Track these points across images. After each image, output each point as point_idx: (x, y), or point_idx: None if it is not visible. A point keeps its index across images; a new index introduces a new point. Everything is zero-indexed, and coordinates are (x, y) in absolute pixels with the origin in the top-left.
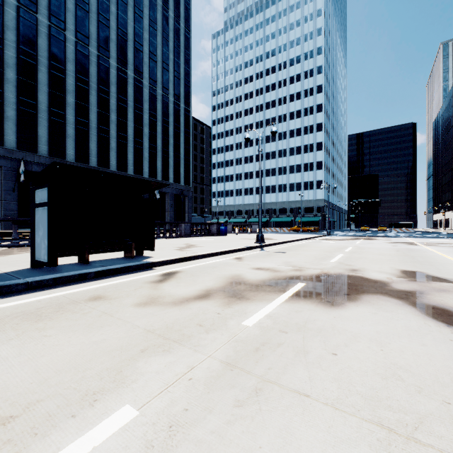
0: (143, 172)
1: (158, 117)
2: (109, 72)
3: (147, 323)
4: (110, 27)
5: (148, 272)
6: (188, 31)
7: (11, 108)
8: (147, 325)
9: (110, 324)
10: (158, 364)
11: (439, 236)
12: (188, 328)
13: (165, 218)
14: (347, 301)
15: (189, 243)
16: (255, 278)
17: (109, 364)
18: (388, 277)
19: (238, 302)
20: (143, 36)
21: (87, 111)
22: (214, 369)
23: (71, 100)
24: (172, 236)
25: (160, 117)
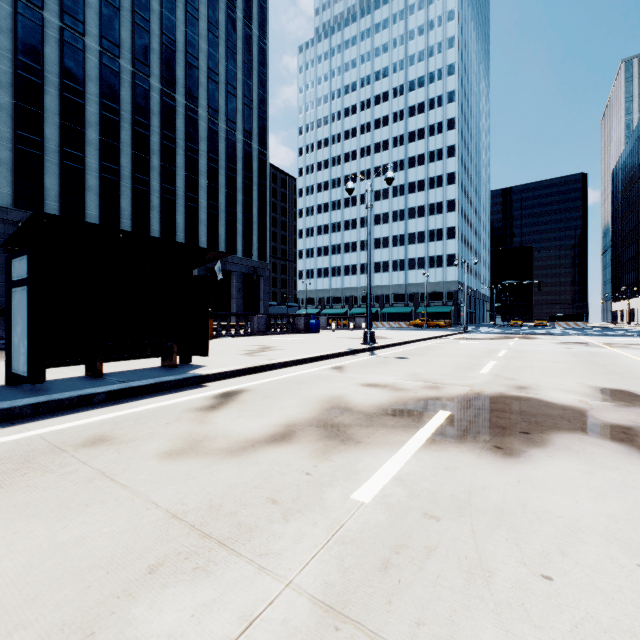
0: (198, 241)
1: (220, 163)
2: (149, 97)
3: (175, 495)
4: (151, 31)
5: (196, 392)
6: (264, 40)
7: (5, 147)
8: (174, 501)
9: (105, 499)
10: (178, 611)
11: (626, 333)
12: (250, 507)
13: (230, 308)
14: (529, 446)
15: (263, 345)
16: (366, 402)
17: (72, 609)
18: (580, 399)
19: (341, 449)
20: (198, 46)
21: (117, 153)
22: (297, 627)
23: (94, 137)
24: (239, 333)
25: (223, 163)
